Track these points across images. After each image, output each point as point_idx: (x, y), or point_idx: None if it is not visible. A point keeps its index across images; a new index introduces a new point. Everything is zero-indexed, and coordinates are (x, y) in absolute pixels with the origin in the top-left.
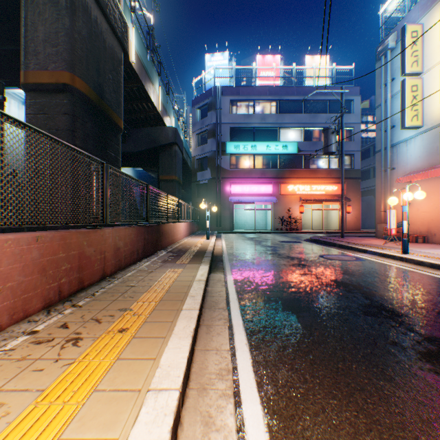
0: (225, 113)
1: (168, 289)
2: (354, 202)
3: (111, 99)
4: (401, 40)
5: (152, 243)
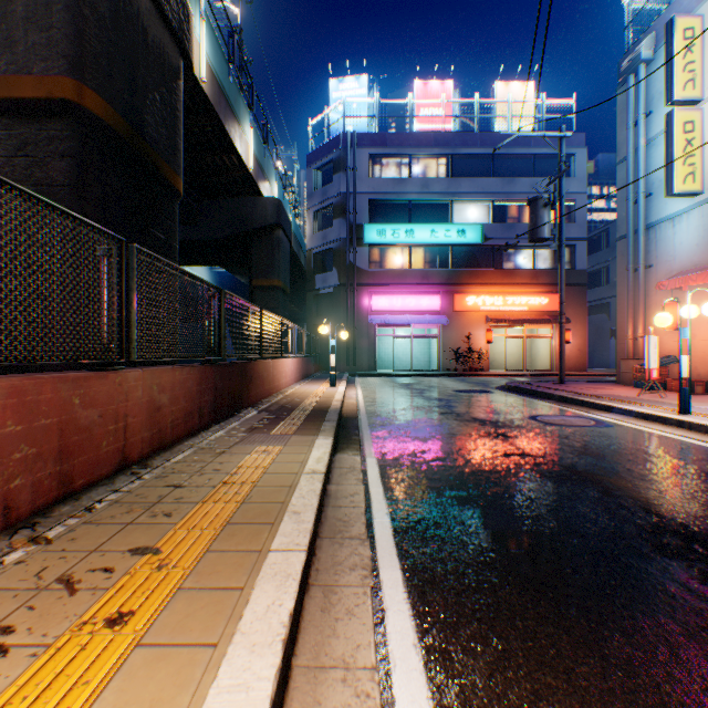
0: (361, 177)
1: (247, 495)
2: (576, 324)
3: (159, 137)
4: (666, 45)
5: (232, 396)
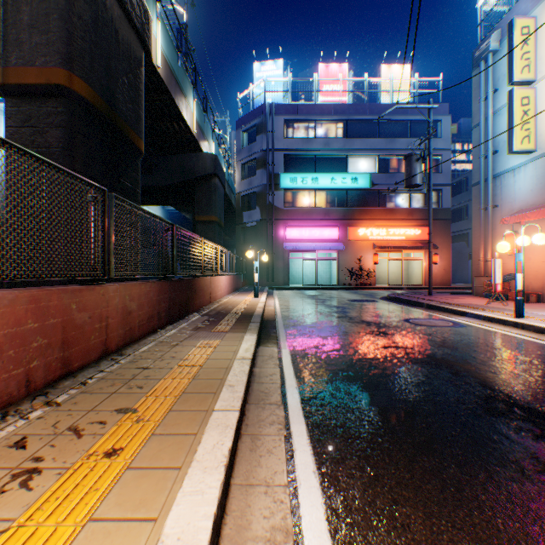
0: (278, 137)
1: (195, 374)
2: (442, 250)
3: (127, 110)
4: (508, 39)
5: (181, 304)
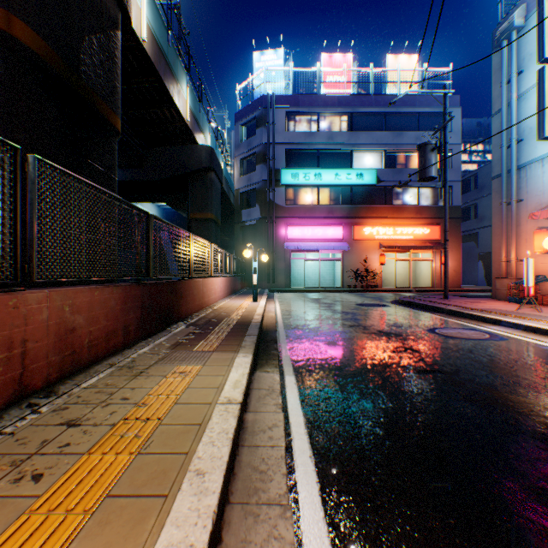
0: (279, 130)
1: (146, 440)
2: (452, 250)
3: (96, 77)
4: (538, 11)
5: (161, 312)
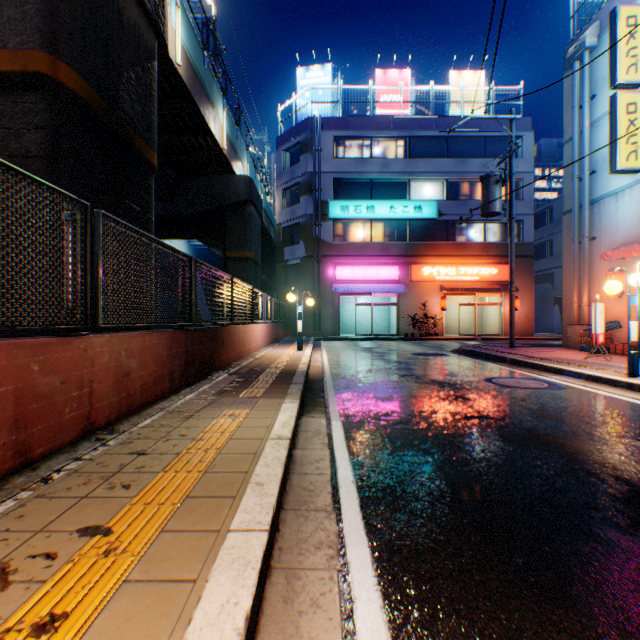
0: (326, 157)
1: (210, 463)
2: (523, 293)
3: (134, 113)
4: (610, 32)
5: (203, 360)
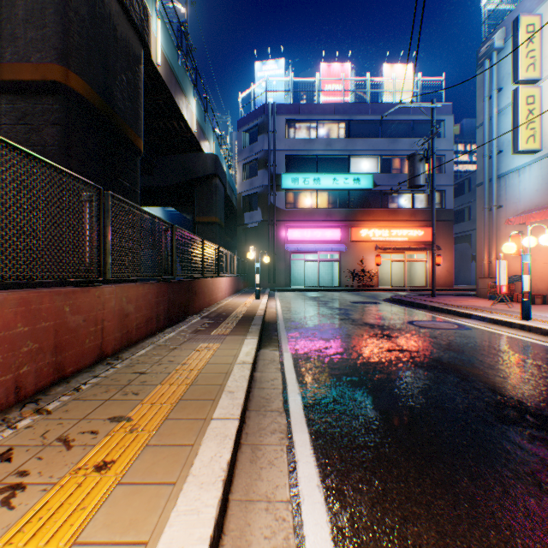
0: (280, 137)
1: (194, 379)
2: (445, 251)
3: (125, 109)
4: (513, 37)
5: (181, 306)
